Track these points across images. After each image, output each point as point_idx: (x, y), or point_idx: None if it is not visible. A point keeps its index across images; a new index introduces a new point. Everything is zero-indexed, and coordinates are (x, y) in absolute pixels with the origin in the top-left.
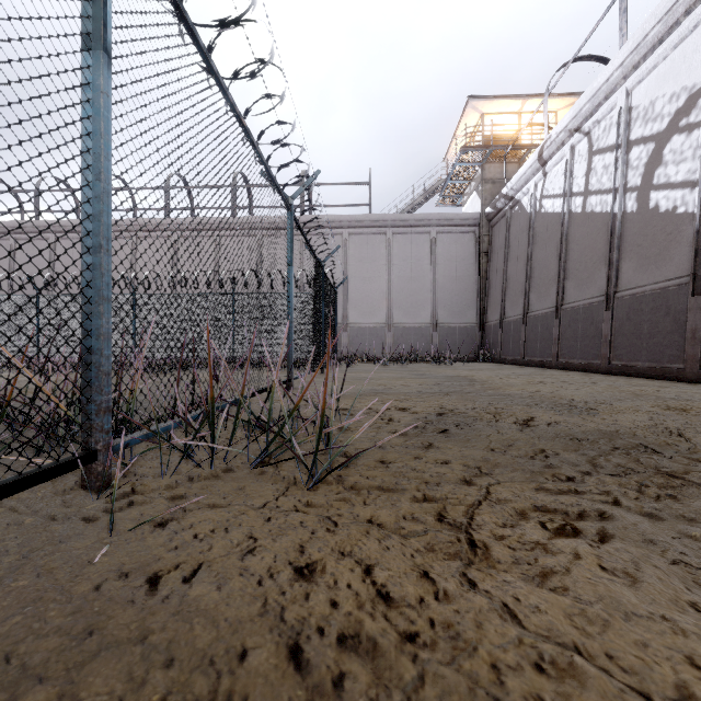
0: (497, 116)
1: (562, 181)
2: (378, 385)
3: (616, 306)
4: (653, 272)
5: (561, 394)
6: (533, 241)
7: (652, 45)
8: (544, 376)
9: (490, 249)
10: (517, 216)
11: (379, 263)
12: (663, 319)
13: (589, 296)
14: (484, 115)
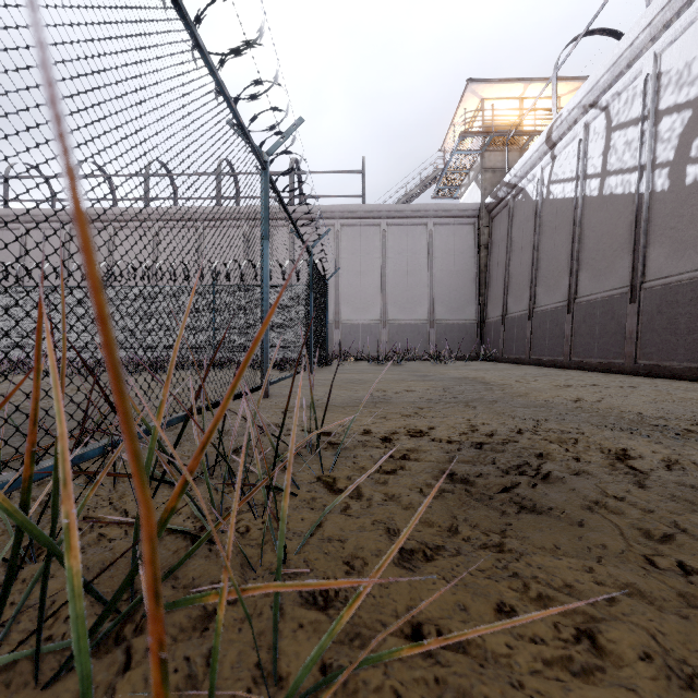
0: (498, 102)
1: (574, 163)
2: (376, 390)
3: (643, 298)
4: (691, 257)
5: (614, 405)
6: (540, 230)
7: None
8: (565, 377)
9: (490, 241)
10: (521, 205)
11: (373, 256)
12: None
13: (609, 287)
14: (484, 101)
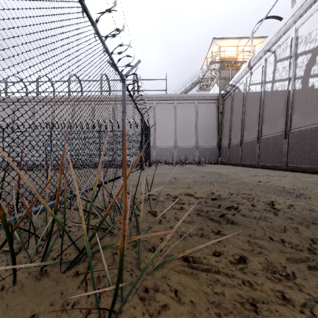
0: (226, 48)
1: (260, 76)
2: (171, 177)
3: (290, 136)
4: (311, 119)
5: (274, 183)
6: (245, 106)
7: (310, 4)
8: (255, 172)
9: (223, 110)
10: (237, 94)
11: (170, 117)
12: (317, 143)
13: (275, 132)
14: (220, 47)
